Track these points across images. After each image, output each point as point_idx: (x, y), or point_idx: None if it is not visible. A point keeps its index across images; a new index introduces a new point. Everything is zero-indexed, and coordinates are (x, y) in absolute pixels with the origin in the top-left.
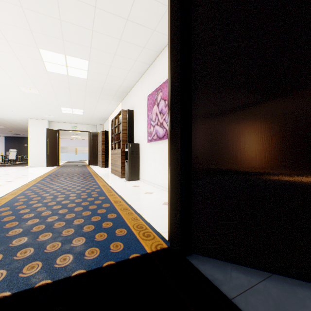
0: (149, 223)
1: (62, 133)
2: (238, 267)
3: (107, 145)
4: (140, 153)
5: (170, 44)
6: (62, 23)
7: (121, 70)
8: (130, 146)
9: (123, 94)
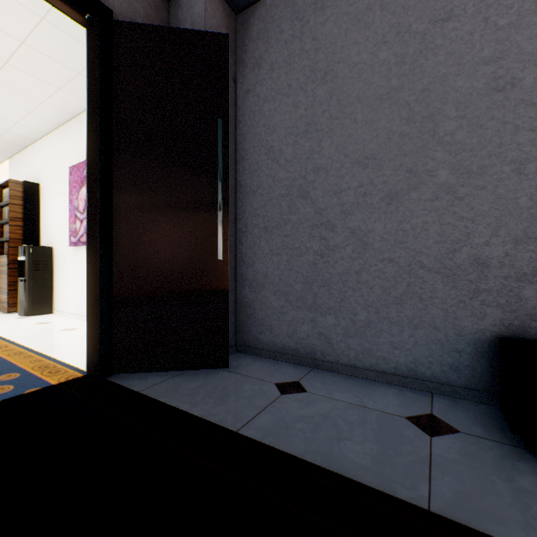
0: (62, 361)
1: None
2: (159, 374)
3: None
4: (55, 264)
5: (87, 141)
6: None
7: (8, 106)
8: (32, 251)
9: (13, 146)
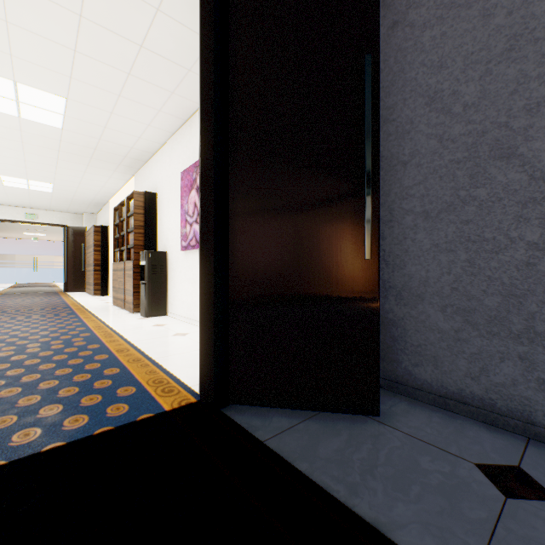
0: (175, 376)
1: (2, 226)
2: (283, 412)
3: (105, 253)
4: (169, 268)
5: (200, 118)
6: (11, 28)
7: (132, 122)
8: (151, 256)
9: (137, 162)
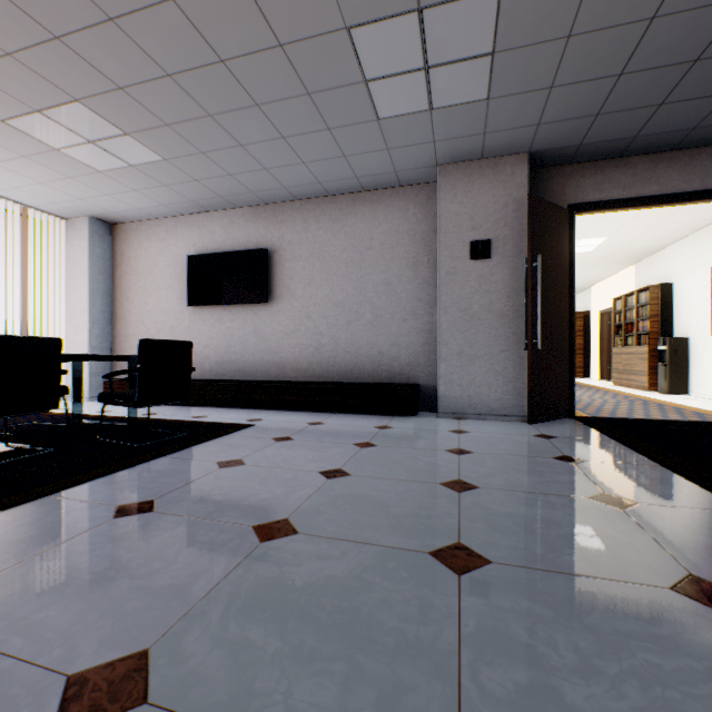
0: None
1: None
2: None
3: (586, 338)
4: (690, 352)
5: None
6: (599, 221)
7: (656, 234)
8: (670, 341)
9: (643, 255)
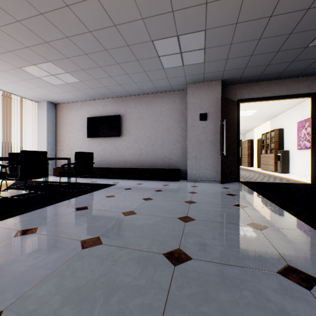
0: (302, 181)
1: None
2: None
3: (251, 150)
4: (290, 156)
5: (311, 127)
6: (252, 104)
7: (276, 109)
8: (282, 152)
9: (272, 116)
